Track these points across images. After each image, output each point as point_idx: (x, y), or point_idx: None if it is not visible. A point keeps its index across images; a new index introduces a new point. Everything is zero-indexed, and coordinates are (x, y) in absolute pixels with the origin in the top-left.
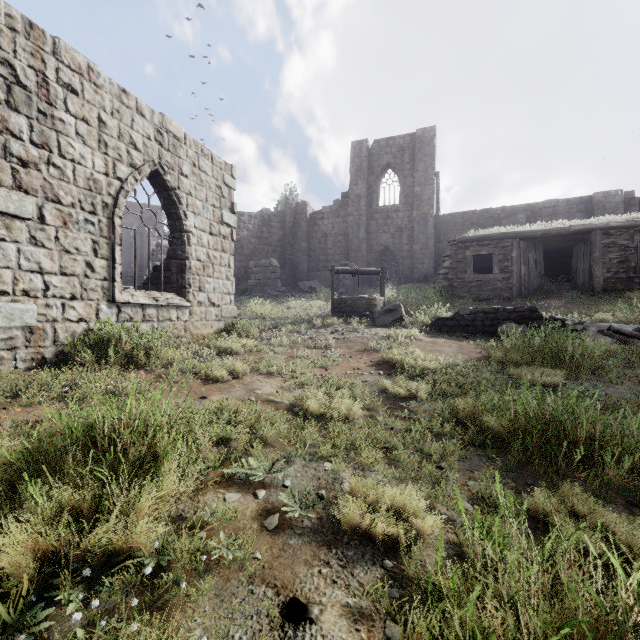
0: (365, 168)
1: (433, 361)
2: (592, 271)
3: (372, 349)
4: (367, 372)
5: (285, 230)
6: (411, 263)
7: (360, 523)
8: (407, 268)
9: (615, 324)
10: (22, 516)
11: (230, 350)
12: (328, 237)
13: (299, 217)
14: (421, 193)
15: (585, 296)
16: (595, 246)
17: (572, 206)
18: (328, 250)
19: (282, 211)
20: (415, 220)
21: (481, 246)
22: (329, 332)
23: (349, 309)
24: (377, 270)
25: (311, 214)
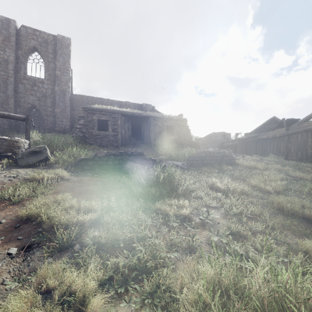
0: (13, 41)
1: (89, 209)
2: (150, 135)
3: (7, 199)
4: None
5: None
6: (54, 120)
7: None
8: (50, 123)
9: (173, 161)
10: None
11: None
12: None
13: None
14: (61, 76)
15: (149, 147)
16: (151, 124)
17: (136, 107)
18: None
19: None
20: (57, 92)
21: (102, 114)
22: None
23: None
24: (22, 116)
25: None
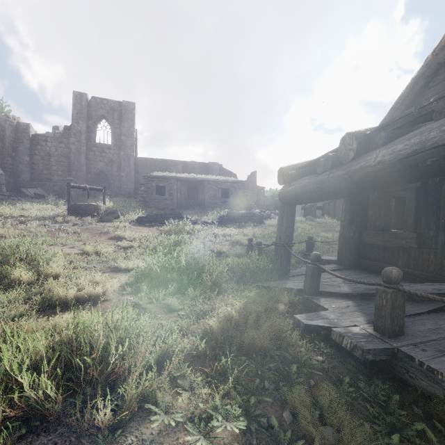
0: (85, 113)
1: (138, 235)
2: (205, 198)
3: (105, 232)
4: (107, 241)
5: (5, 143)
6: (119, 184)
7: (124, 268)
8: (117, 187)
9: (206, 220)
10: (16, 271)
11: (4, 235)
12: (52, 156)
13: (21, 135)
14: (126, 141)
15: (202, 209)
16: (206, 188)
17: (201, 166)
18: (52, 166)
19: (1, 126)
20: (122, 157)
21: (160, 181)
22: (71, 225)
23: (82, 211)
24: (101, 188)
25: (34, 135)
